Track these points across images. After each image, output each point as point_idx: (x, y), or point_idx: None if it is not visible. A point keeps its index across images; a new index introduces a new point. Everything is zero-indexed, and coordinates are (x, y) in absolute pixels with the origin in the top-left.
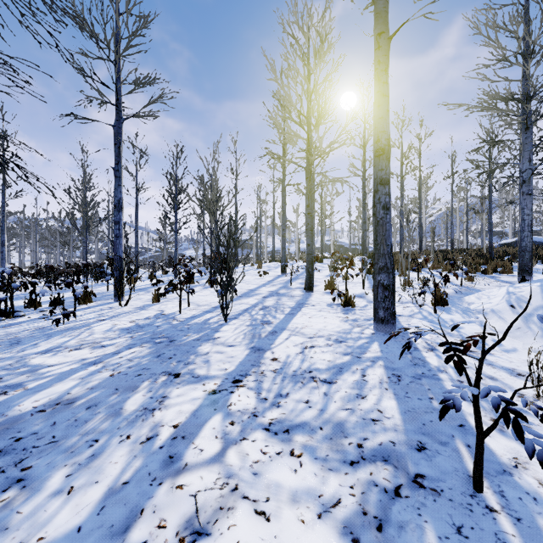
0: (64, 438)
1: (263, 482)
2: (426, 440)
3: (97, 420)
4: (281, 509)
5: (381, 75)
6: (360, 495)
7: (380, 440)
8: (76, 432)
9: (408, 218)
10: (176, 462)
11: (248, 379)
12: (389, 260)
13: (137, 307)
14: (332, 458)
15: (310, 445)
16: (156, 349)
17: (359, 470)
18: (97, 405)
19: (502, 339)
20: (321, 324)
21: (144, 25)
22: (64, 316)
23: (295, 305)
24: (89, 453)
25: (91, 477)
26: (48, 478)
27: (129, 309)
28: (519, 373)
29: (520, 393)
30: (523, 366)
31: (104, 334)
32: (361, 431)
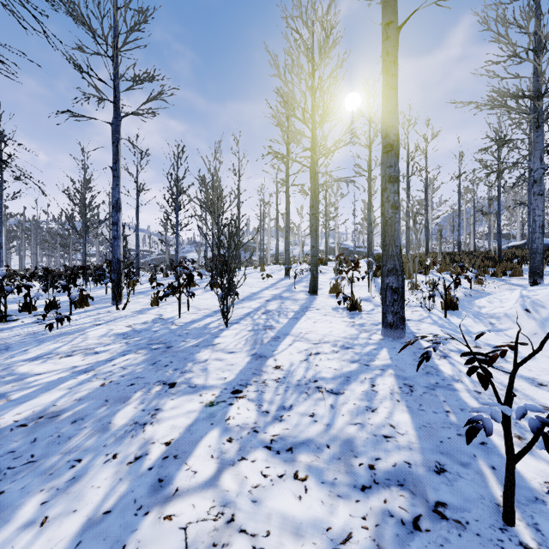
0: (44, 457)
1: (263, 511)
2: (445, 461)
3: (82, 436)
4: (283, 546)
5: (389, 67)
6: (373, 527)
7: (394, 461)
8: (58, 450)
9: (415, 219)
10: (166, 487)
11: (248, 389)
12: (398, 261)
13: (135, 311)
14: (340, 482)
15: (316, 466)
16: (152, 355)
17: (371, 497)
18: (83, 419)
19: (538, 350)
20: (327, 329)
21: (143, 20)
22: (57, 320)
23: (299, 308)
24: (69, 475)
25: (69, 504)
26: (21, 506)
27: (127, 313)
28: (540, 383)
29: (544, 405)
30: (543, 375)
31: (99, 340)
32: (372, 449)
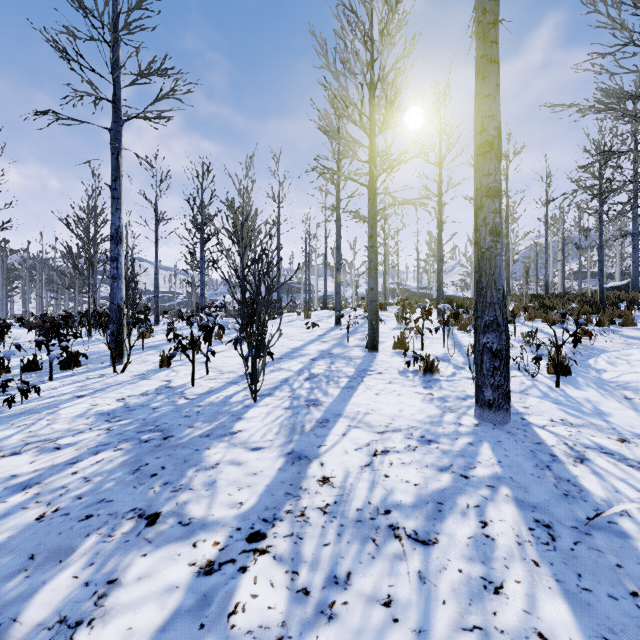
0: None
1: None
2: None
3: None
4: None
5: (487, 31)
6: None
7: None
8: None
9: None
10: None
11: (276, 531)
12: (500, 312)
13: (137, 375)
14: None
15: None
16: (137, 454)
17: None
18: None
19: None
20: (395, 406)
21: None
22: (22, 391)
23: (355, 372)
24: None
25: None
26: None
27: (125, 377)
28: None
29: None
30: None
31: (70, 423)
32: None
